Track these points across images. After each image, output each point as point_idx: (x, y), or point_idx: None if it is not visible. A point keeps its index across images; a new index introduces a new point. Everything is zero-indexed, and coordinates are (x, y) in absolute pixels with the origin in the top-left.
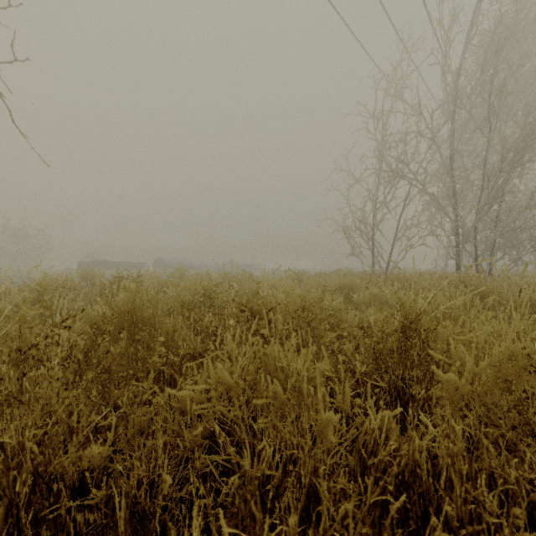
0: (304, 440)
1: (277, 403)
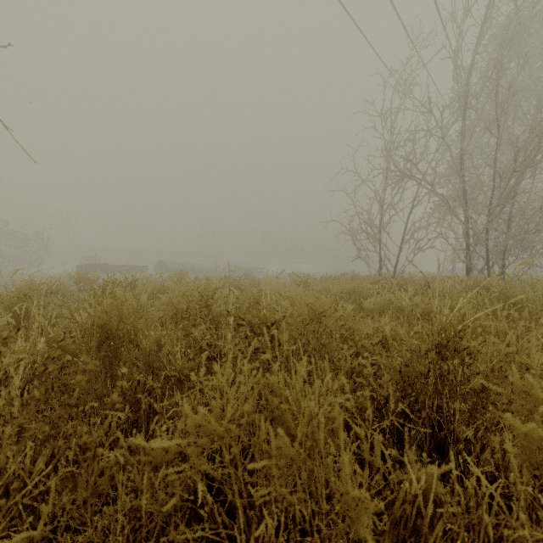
0: (319, 509)
1: (283, 463)
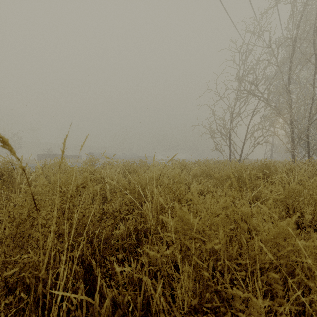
0: None
1: None
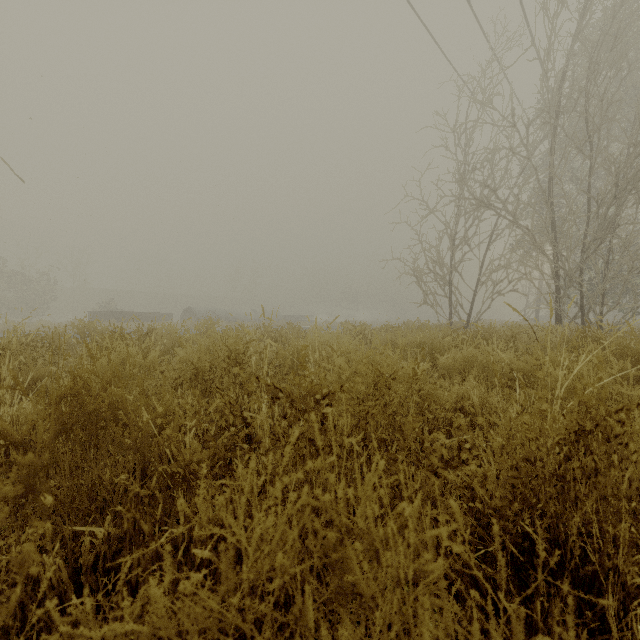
0: None
1: None
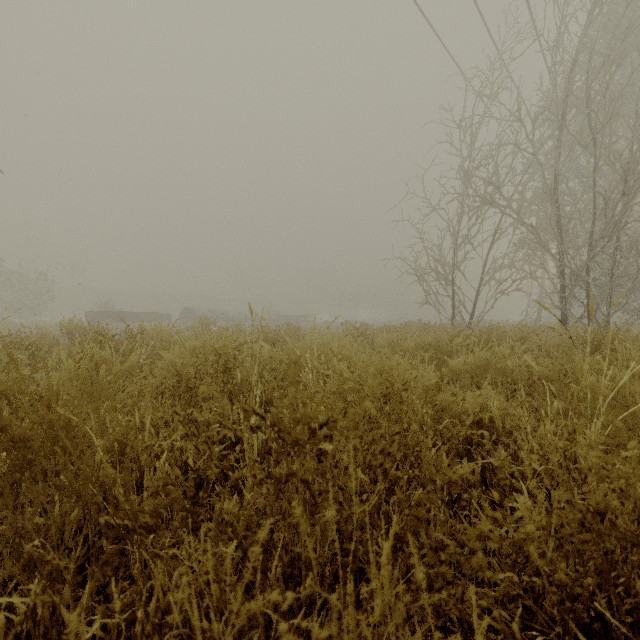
0: None
1: None
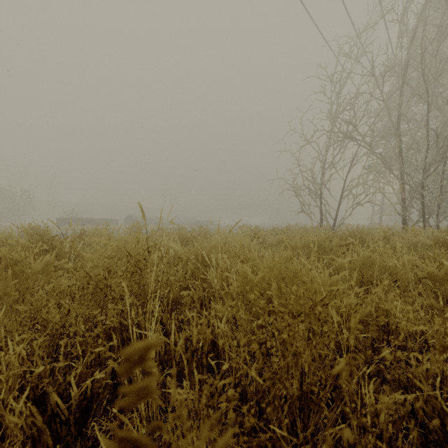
0: None
1: None
